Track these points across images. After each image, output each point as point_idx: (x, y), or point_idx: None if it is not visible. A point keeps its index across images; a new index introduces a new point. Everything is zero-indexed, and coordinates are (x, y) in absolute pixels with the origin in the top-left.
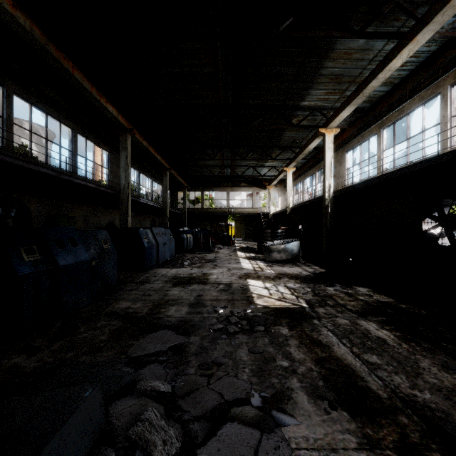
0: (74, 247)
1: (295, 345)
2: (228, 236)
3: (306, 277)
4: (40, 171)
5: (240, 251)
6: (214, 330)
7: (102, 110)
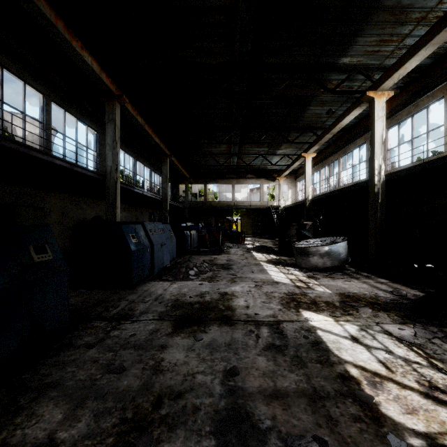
0: None
1: None
2: (237, 233)
3: (398, 305)
4: None
5: (256, 252)
6: None
7: (76, 60)
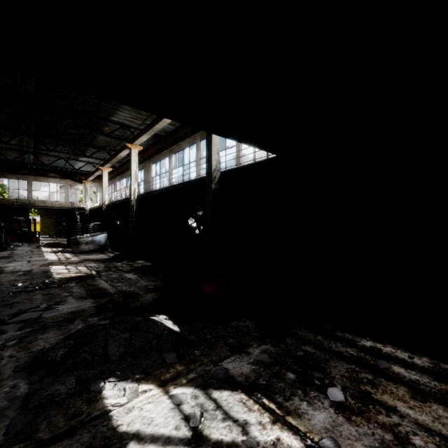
0: None
1: (77, 288)
2: (30, 233)
3: (106, 259)
4: None
5: (46, 247)
6: (13, 293)
7: None
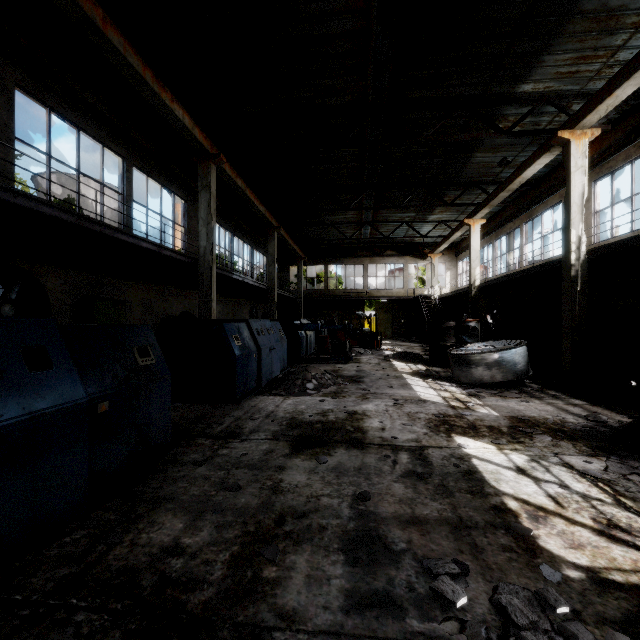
0: (36, 372)
1: None
2: (371, 334)
3: (591, 434)
4: (41, 211)
5: (397, 360)
6: None
7: (165, 115)
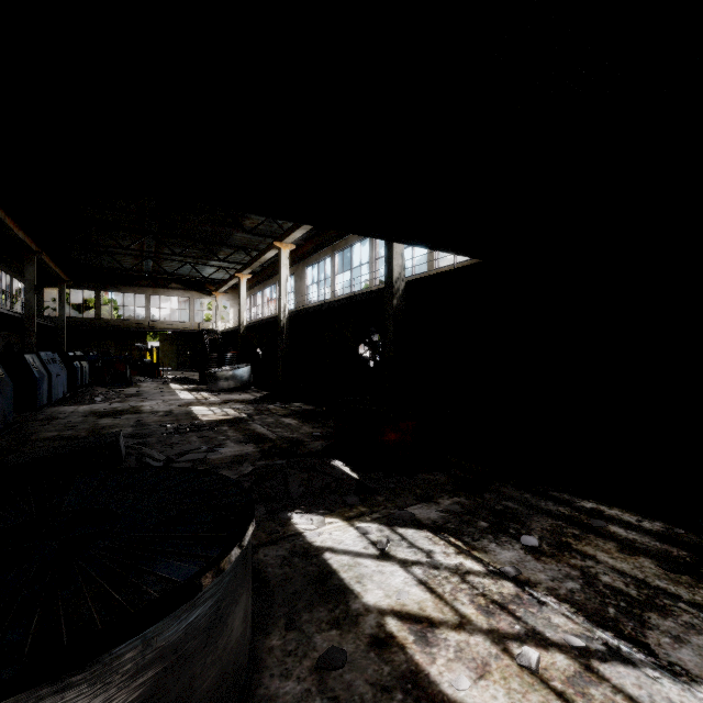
0: None
1: (231, 432)
2: (152, 364)
3: (253, 400)
4: None
5: (174, 384)
6: (167, 434)
7: None
